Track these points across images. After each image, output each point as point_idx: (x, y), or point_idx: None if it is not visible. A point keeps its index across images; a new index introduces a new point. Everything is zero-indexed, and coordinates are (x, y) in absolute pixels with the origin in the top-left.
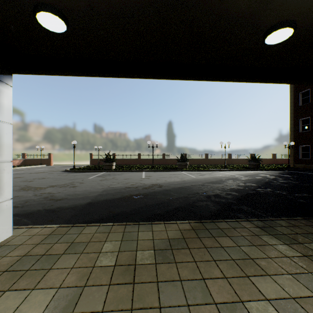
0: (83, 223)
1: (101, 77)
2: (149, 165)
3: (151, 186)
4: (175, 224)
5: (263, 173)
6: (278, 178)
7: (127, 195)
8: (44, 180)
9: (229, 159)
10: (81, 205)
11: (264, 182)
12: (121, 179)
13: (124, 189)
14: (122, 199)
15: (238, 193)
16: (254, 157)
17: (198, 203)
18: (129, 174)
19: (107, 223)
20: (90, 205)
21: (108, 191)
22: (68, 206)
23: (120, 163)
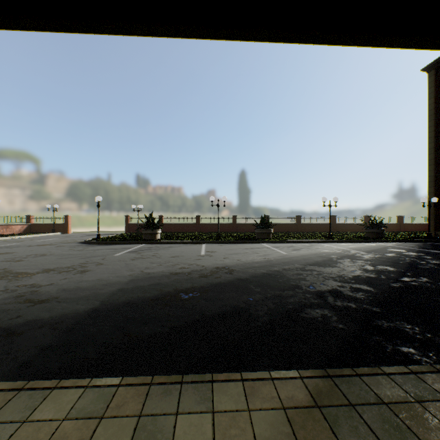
0: (54, 375)
1: (94, 34)
2: (213, 232)
3: (215, 270)
4: (269, 384)
5: (392, 246)
6: (424, 255)
7: (170, 292)
8: (41, 259)
9: (332, 224)
10: (75, 317)
11: (406, 263)
12: (166, 256)
13: (167, 276)
14: (160, 302)
15: (373, 288)
16: (373, 221)
17: (306, 313)
18: (181, 248)
19: (108, 377)
20: (92, 317)
21: (138, 281)
22: (49, 318)
23: (170, 229)
